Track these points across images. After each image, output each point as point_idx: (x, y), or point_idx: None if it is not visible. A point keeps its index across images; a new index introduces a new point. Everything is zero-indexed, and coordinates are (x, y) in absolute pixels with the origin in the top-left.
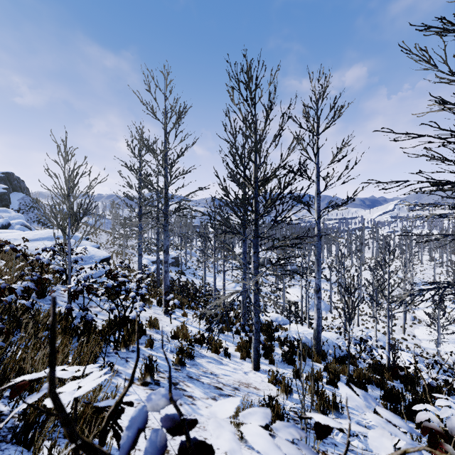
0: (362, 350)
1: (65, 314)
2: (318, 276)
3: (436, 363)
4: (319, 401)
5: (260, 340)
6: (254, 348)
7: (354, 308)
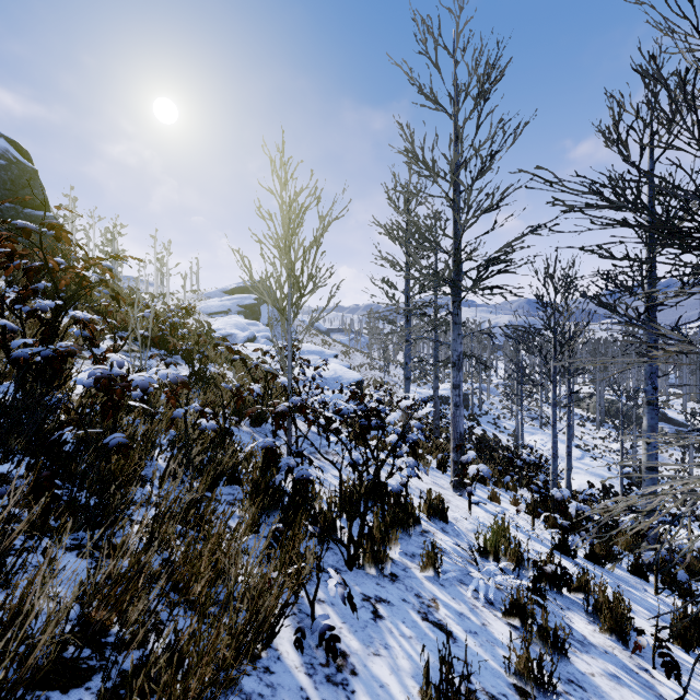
0: None
1: (263, 458)
2: None
3: None
4: None
5: None
6: None
7: None
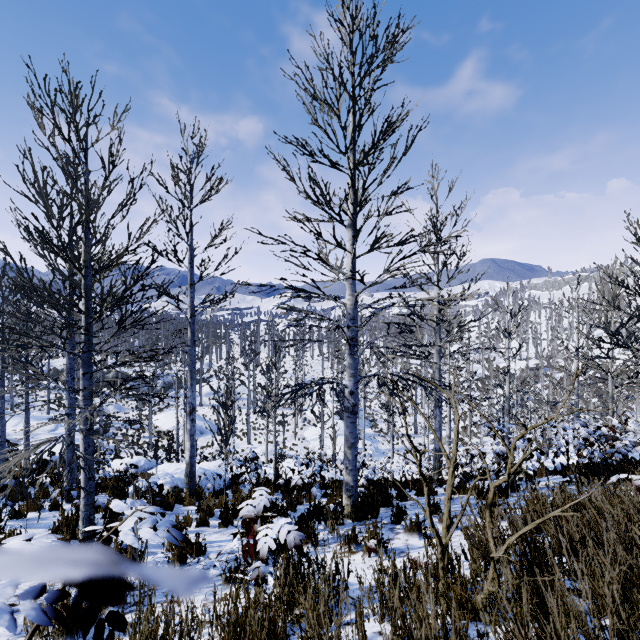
0: (250, 471)
1: None
2: (191, 393)
3: (310, 461)
4: (177, 549)
5: (99, 504)
6: (85, 518)
7: (232, 424)
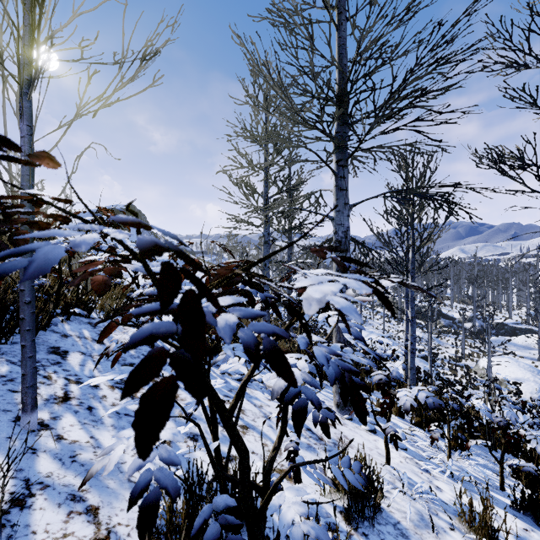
0: None
1: None
2: None
3: None
4: None
5: None
6: None
7: None
